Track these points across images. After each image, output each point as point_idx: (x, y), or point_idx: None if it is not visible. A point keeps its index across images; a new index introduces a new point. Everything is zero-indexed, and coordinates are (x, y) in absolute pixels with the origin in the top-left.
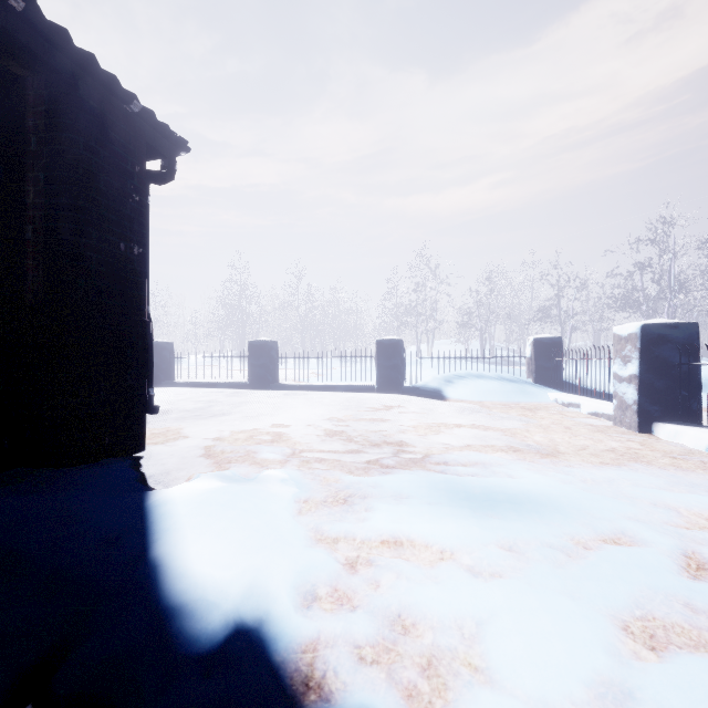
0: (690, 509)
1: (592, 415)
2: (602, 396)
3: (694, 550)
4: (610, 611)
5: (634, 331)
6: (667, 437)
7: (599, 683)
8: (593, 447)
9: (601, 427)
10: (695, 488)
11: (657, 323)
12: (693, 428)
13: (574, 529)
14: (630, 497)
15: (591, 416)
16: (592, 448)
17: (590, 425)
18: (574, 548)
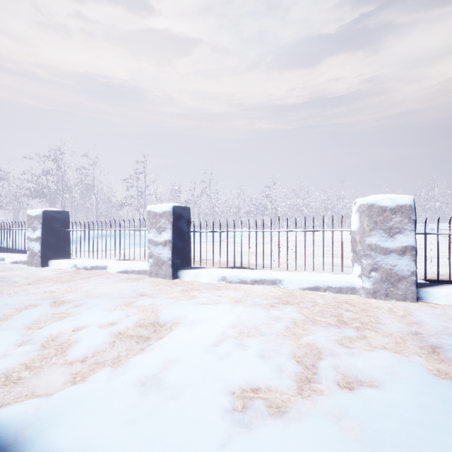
0: (60, 288)
1: (14, 263)
2: (20, 252)
3: (59, 299)
4: (24, 326)
5: (39, 213)
6: (55, 266)
7: (19, 342)
8: (15, 278)
9: (20, 268)
10: (63, 281)
11: (51, 210)
12: (66, 260)
13: (5, 310)
14: (35, 292)
15: (13, 264)
16: (14, 279)
17: (12, 268)
18: (6, 316)
